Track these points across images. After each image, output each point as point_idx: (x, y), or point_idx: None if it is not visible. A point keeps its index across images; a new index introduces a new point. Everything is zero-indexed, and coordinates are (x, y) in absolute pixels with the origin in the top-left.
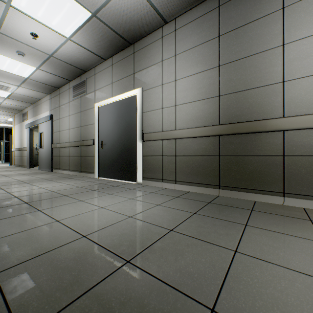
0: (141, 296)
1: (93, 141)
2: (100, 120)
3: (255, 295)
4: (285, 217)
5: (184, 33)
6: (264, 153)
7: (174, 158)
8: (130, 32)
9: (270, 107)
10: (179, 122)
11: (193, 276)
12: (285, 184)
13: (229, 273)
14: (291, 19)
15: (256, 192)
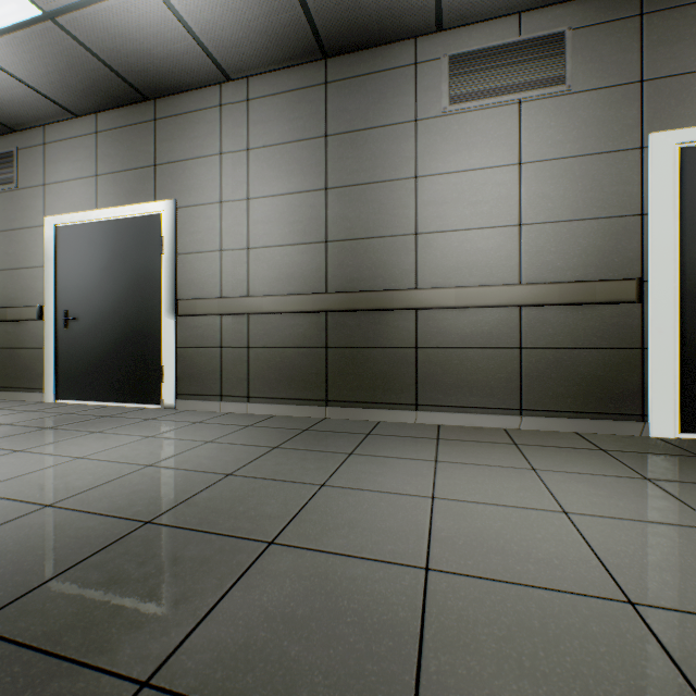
0: (171, 551)
1: (40, 311)
2: (60, 259)
3: (329, 521)
4: (409, 438)
5: (265, 111)
6: (392, 344)
7: (246, 353)
8: (146, 75)
9: (400, 272)
10: (255, 281)
11: (254, 519)
12: (418, 391)
13: (305, 507)
14: (425, 142)
15: (381, 407)
